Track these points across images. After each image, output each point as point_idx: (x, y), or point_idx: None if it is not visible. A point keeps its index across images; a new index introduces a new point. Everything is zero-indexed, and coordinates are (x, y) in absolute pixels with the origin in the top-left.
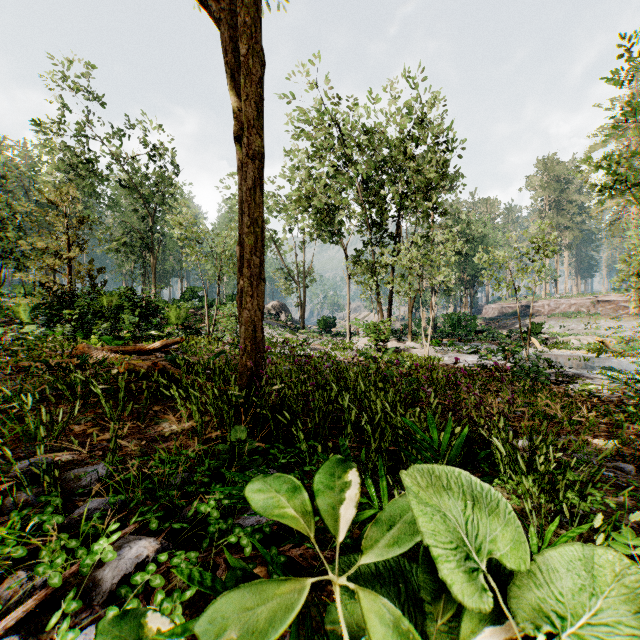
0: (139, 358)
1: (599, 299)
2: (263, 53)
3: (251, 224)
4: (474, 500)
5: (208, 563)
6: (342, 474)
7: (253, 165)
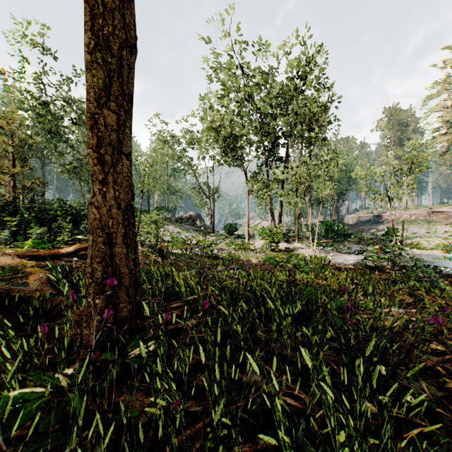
0: (41, 264)
1: (433, 210)
2: None
3: (96, 46)
4: None
5: None
6: None
7: None
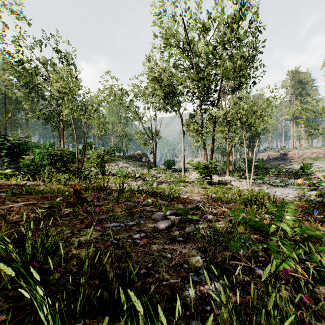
0: None
1: None
2: None
3: None
4: None
5: None
6: None
7: None
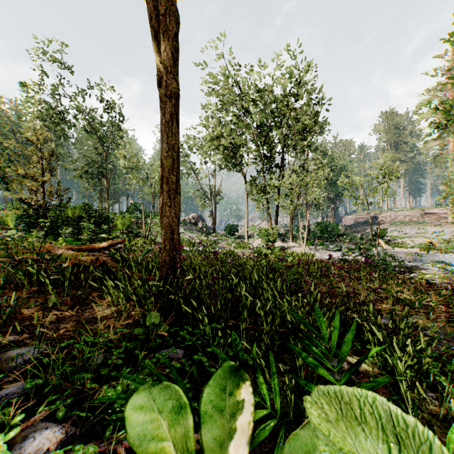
0: (90, 254)
1: (426, 212)
2: (178, 14)
3: (169, 149)
4: (399, 444)
5: (110, 451)
6: (233, 389)
7: (170, 103)
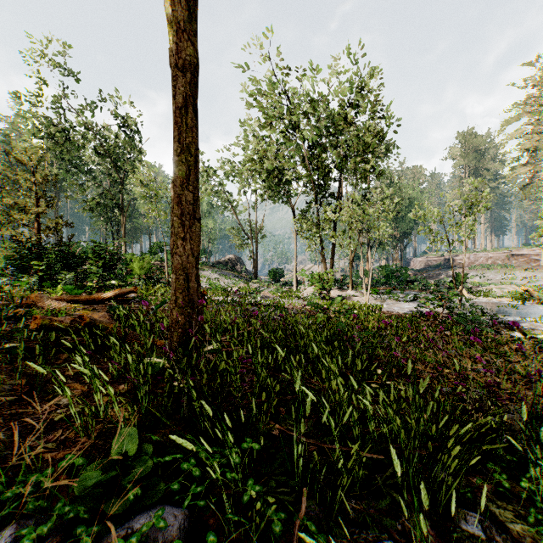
0: (88, 307)
1: (513, 253)
2: None
3: (181, 151)
4: None
5: None
6: None
7: (183, 78)
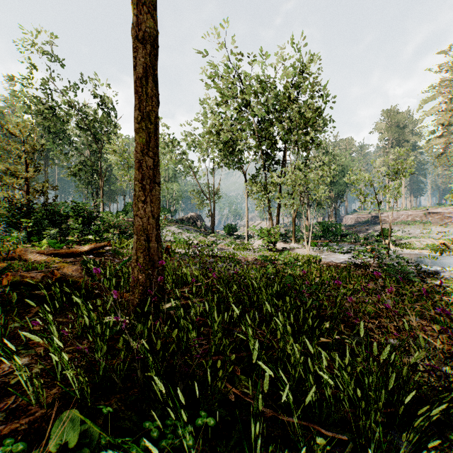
0: (66, 260)
1: (429, 211)
2: None
3: (142, 119)
4: None
5: None
6: None
7: (143, 49)
